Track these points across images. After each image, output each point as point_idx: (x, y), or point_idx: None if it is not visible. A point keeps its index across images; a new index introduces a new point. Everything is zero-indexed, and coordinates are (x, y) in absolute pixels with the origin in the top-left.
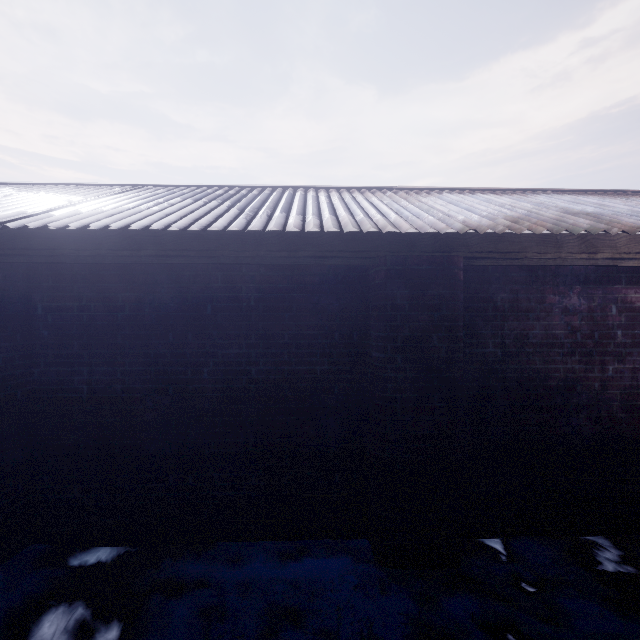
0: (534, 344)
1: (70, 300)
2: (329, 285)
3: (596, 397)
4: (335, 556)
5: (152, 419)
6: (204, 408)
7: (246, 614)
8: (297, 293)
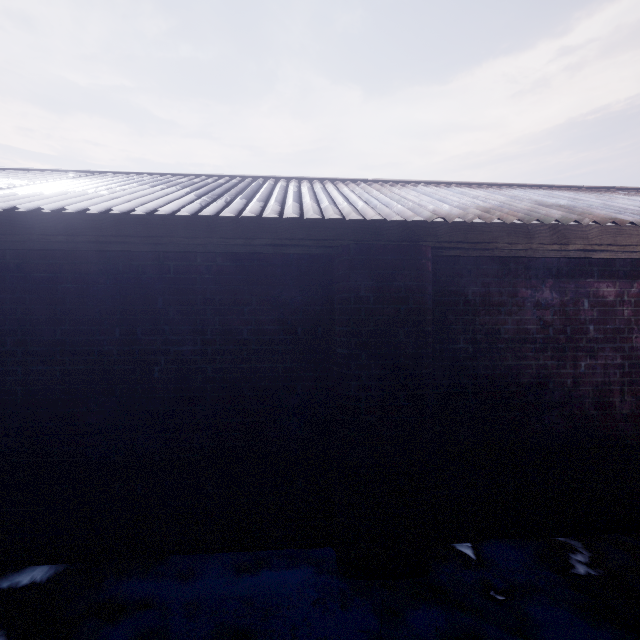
0: (506, 339)
1: (2, 292)
2: (292, 277)
3: (568, 394)
4: (296, 568)
5: (96, 423)
6: (155, 410)
7: (190, 639)
8: (257, 285)
